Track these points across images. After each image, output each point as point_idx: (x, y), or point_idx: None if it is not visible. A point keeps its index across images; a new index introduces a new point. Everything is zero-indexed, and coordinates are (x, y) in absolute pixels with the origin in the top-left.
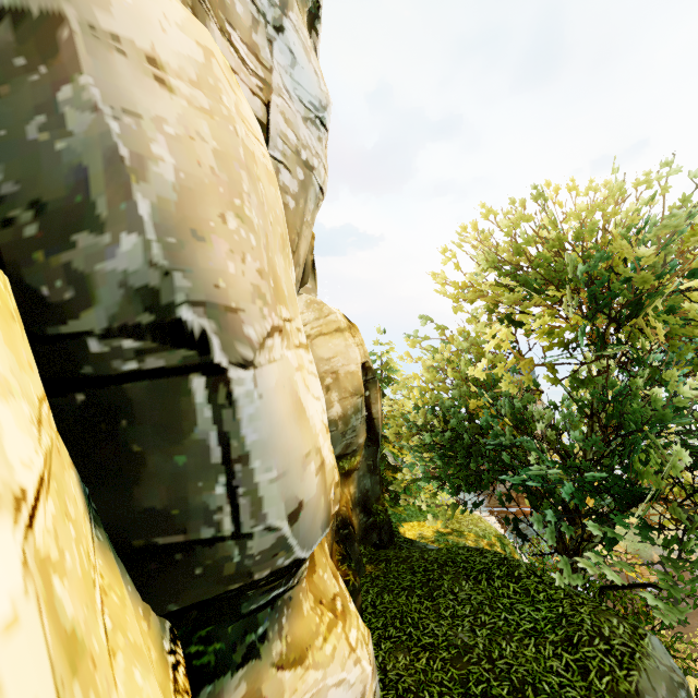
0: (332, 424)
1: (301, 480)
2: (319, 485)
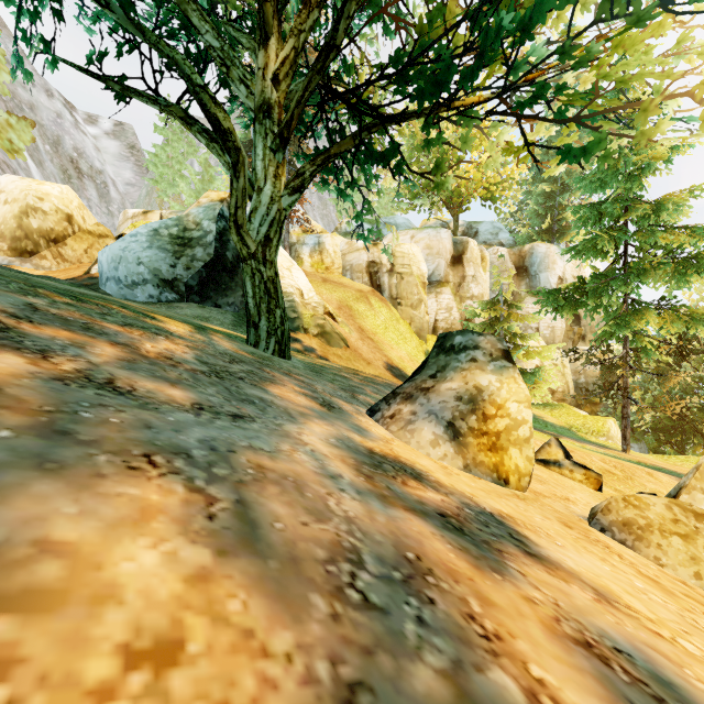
0: (580, 384)
1: None
2: None
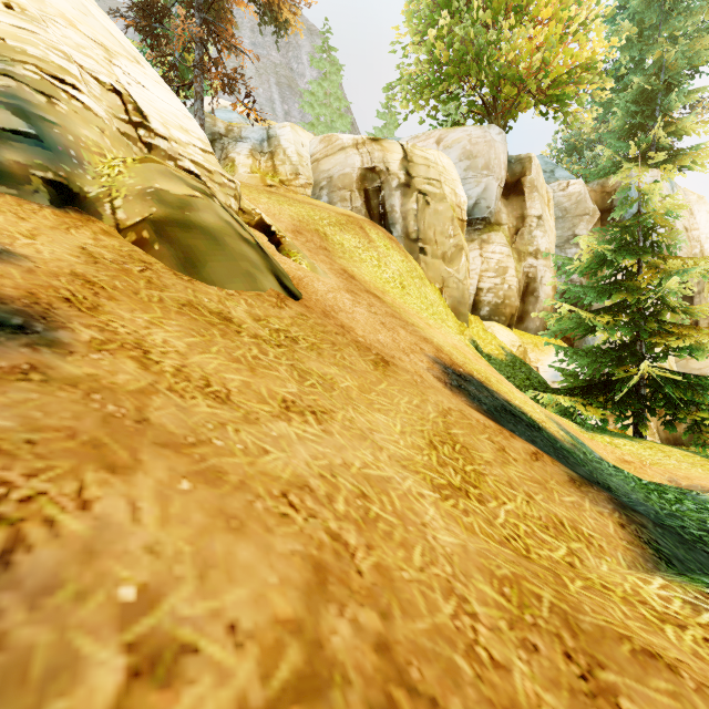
0: None
1: None
2: None
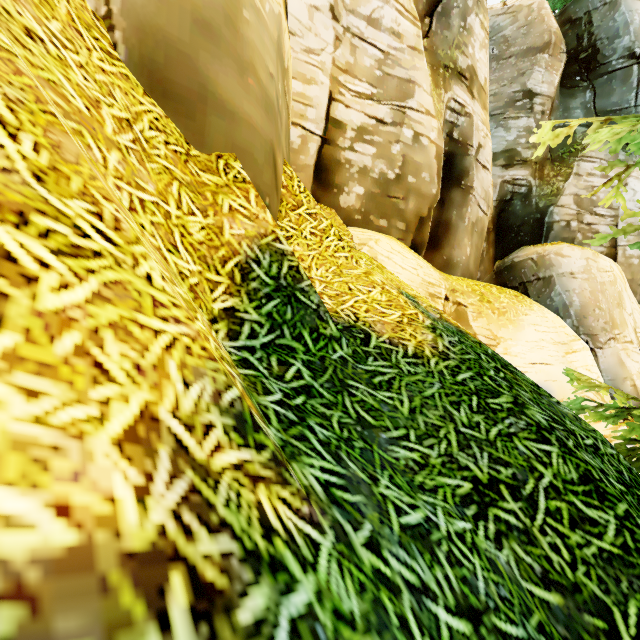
0: None
1: (621, 384)
2: (631, 390)
